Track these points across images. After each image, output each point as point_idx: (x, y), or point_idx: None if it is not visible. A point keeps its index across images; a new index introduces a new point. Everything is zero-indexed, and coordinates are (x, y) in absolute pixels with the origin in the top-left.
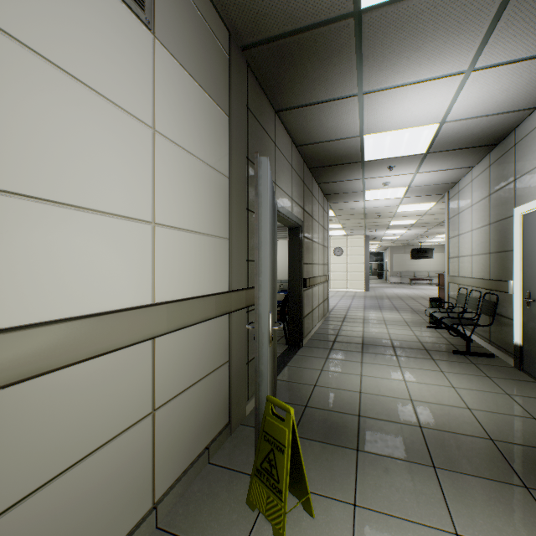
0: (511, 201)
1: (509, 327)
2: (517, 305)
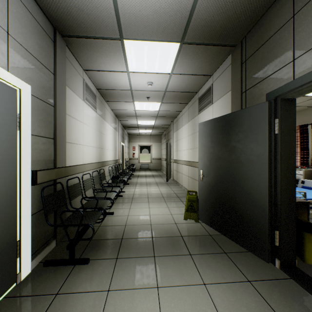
0: None
1: None
2: None
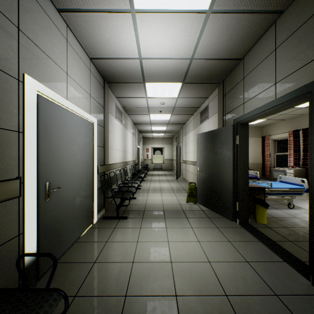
0: (10, 51)
1: (5, 256)
2: (34, 205)
